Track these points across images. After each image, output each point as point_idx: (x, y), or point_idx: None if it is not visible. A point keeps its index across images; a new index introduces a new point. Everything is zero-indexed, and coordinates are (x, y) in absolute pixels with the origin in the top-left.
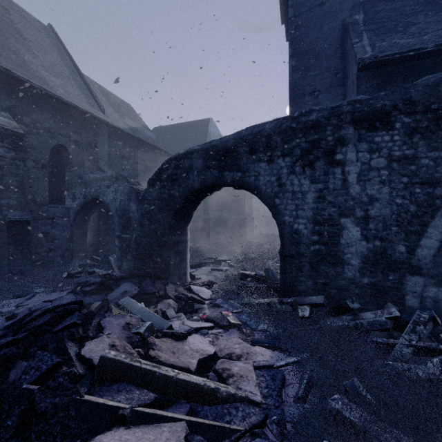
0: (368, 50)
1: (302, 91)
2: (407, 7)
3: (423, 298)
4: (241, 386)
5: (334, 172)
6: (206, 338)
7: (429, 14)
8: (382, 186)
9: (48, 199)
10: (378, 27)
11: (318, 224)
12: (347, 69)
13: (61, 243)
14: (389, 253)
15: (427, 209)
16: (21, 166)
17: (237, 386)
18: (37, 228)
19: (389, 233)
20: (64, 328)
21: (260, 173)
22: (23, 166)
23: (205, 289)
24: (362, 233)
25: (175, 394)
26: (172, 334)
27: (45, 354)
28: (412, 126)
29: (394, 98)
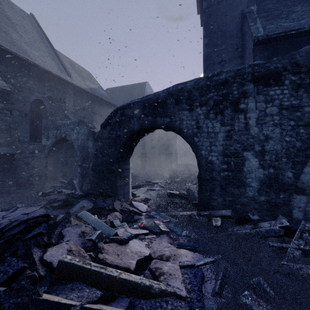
0: (261, 31)
1: (212, 61)
2: (288, 1)
3: (306, 211)
4: (170, 283)
5: (239, 117)
6: (143, 242)
7: (304, 5)
8: (275, 127)
9: (29, 138)
10: (268, 14)
11: (226, 156)
12: (245, 45)
13: (39, 170)
14: (280, 178)
15: (309, 145)
16: (8, 114)
17: (167, 283)
18: (21, 159)
19: (280, 163)
20: (32, 236)
21: (183, 118)
22: (11, 114)
23: (143, 204)
24: (259, 163)
25: (117, 290)
26: (117, 240)
27: (13, 260)
28: (298, 83)
29: (284, 62)
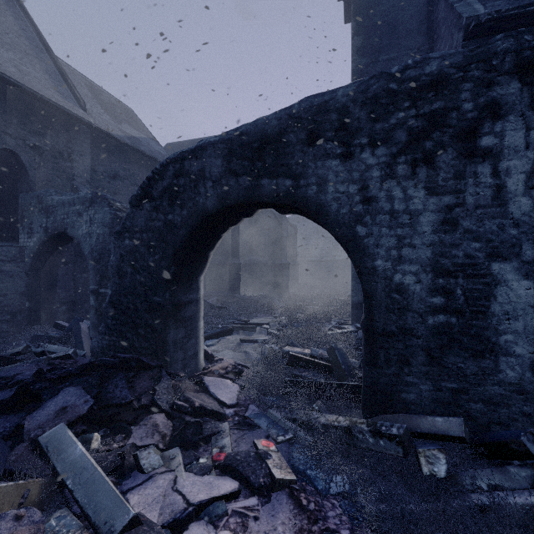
0: (479, 8)
1: None
2: None
3: None
4: None
5: (477, 172)
6: None
7: None
8: None
9: None
10: None
11: (443, 273)
12: (438, 48)
13: (9, 301)
14: None
15: None
16: None
17: None
18: None
19: None
20: None
21: (326, 178)
22: None
23: (228, 382)
24: None
25: None
26: None
27: None
28: None
29: None
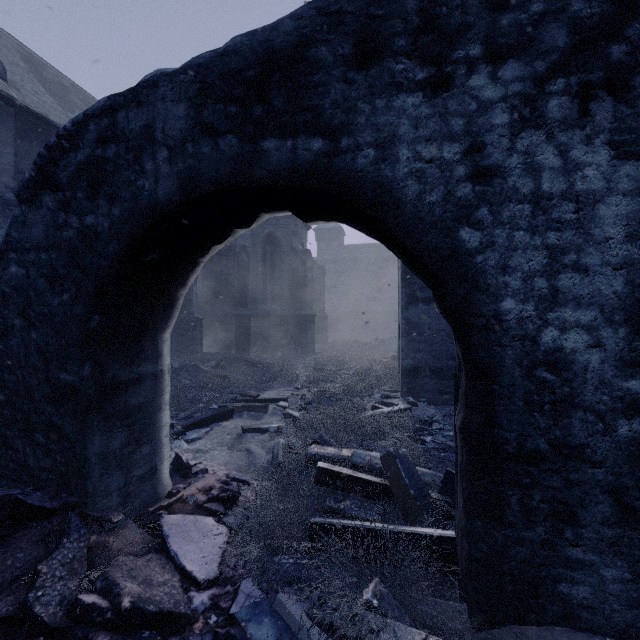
0: None
1: None
2: None
3: None
4: None
5: None
6: None
7: None
8: None
9: None
10: None
11: None
12: None
13: None
14: None
15: None
16: None
17: None
18: None
19: None
20: None
21: (395, 132)
22: None
23: (209, 521)
24: None
25: None
26: None
27: None
28: None
29: None
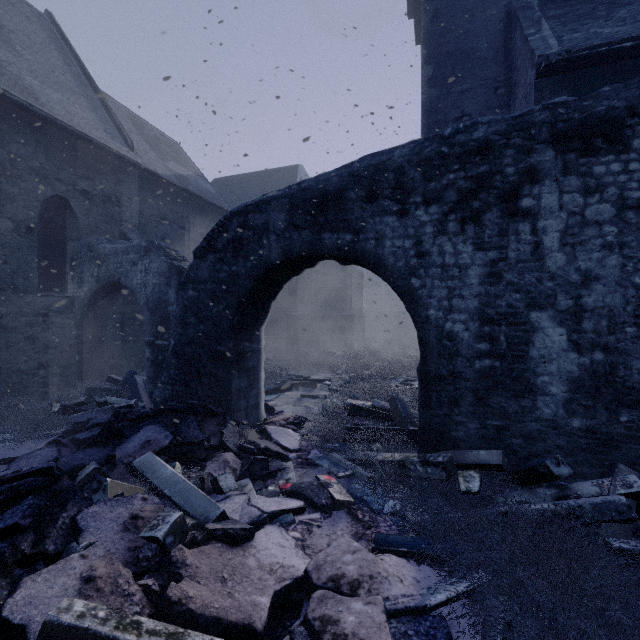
0: (553, 44)
1: (442, 116)
2: None
3: None
4: None
5: (518, 230)
6: (289, 534)
7: None
8: (608, 253)
9: (38, 283)
10: (565, 12)
11: (488, 322)
12: (515, 80)
13: (60, 354)
14: (620, 375)
15: None
16: None
17: None
18: (18, 330)
19: (621, 339)
20: None
21: (384, 233)
22: None
23: (290, 431)
24: (569, 339)
25: None
26: (223, 534)
27: None
28: None
29: (630, 95)
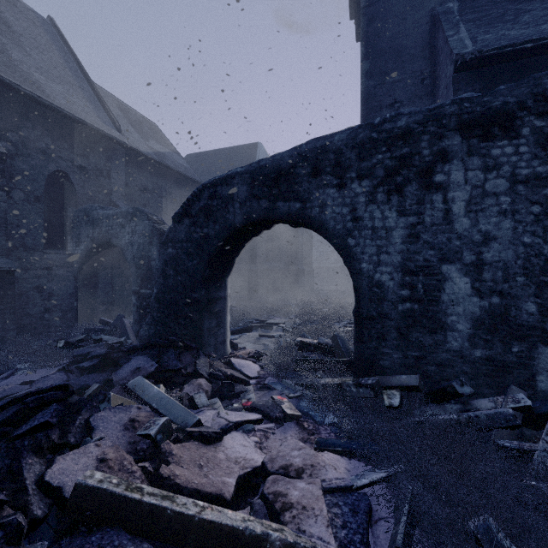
0: (468, 44)
1: (378, 103)
2: None
3: None
4: (304, 527)
5: (432, 199)
6: (250, 438)
7: None
8: (503, 218)
9: (44, 242)
10: (479, 16)
11: (408, 273)
12: (438, 72)
13: (61, 301)
14: (512, 315)
15: None
16: (2, 197)
17: (297, 526)
18: (28, 281)
19: (513, 286)
20: (29, 431)
21: (326, 202)
22: (8, 198)
23: (251, 362)
24: (473, 286)
25: (196, 545)
26: (199, 435)
27: None
28: (547, 132)
29: (520, 92)
